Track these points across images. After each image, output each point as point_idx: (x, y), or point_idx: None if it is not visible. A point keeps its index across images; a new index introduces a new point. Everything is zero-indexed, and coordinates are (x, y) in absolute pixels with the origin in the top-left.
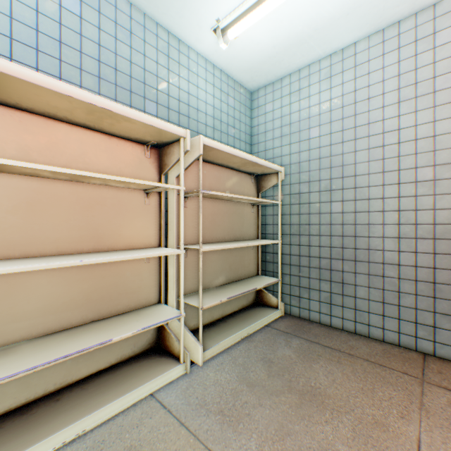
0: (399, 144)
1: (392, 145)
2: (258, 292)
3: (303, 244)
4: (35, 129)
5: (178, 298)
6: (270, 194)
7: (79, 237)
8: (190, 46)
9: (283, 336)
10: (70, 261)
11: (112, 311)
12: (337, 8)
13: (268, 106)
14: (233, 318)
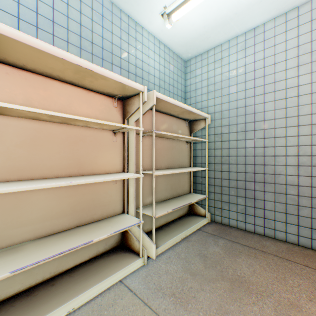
0: (298, 97)
1: (292, 98)
2: (190, 205)
3: (224, 170)
4: (36, 84)
5: (136, 209)
6: (199, 134)
7: (67, 165)
8: (143, 27)
9: (212, 237)
10: (64, 182)
11: (90, 219)
12: None
13: (198, 70)
14: (174, 224)
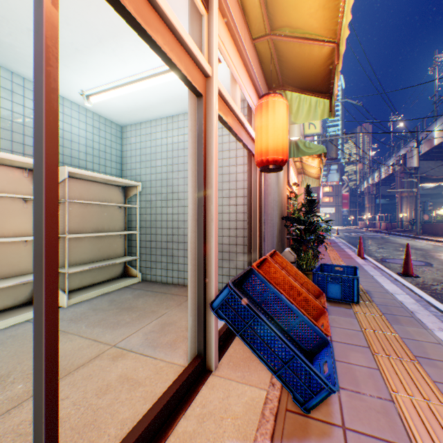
0: None
1: None
2: (126, 268)
3: (153, 233)
4: None
5: None
6: (134, 200)
7: None
8: (65, 97)
9: (132, 290)
10: None
11: None
12: (158, 99)
13: (133, 139)
14: (101, 284)
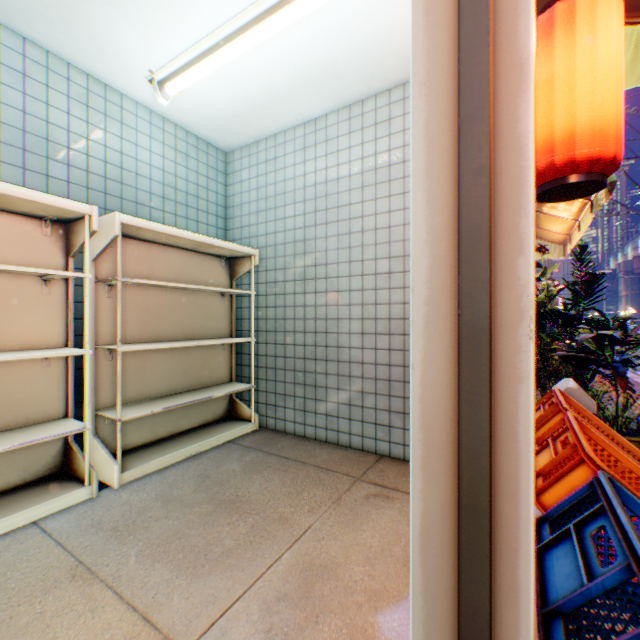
0: (364, 233)
1: (357, 233)
2: (232, 403)
3: (279, 342)
4: None
5: (98, 411)
6: (246, 281)
7: None
8: (125, 94)
9: (241, 451)
10: None
11: None
12: (290, 78)
13: (245, 172)
14: (187, 435)
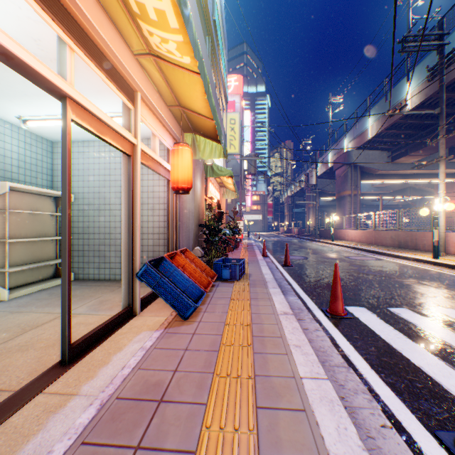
0: None
1: None
2: (58, 269)
3: (86, 238)
4: None
5: None
6: None
7: None
8: None
9: None
10: None
11: None
12: None
13: None
14: (35, 283)
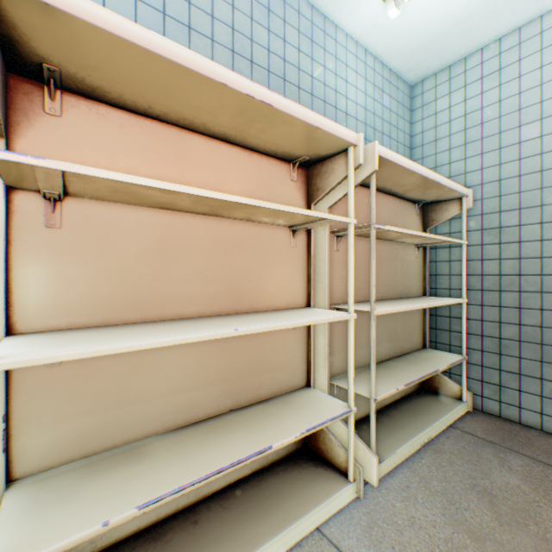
0: None
1: None
2: None
3: (507, 305)
4: (166, 144)
5: (330, 380)
6: (443, 230)
7: (215, 293)
8: (337, 25)
9: (489, 448)
10: (223, 330)
11: (252, 397)
12: None
13: (441, 101)
14: (397, 410)
